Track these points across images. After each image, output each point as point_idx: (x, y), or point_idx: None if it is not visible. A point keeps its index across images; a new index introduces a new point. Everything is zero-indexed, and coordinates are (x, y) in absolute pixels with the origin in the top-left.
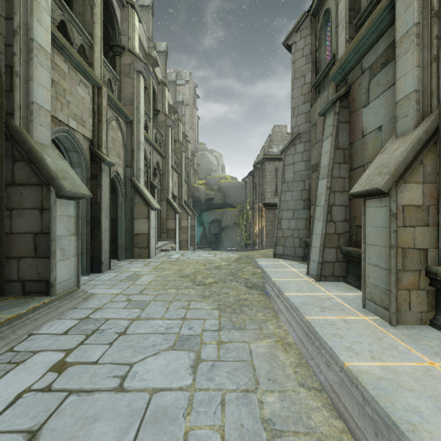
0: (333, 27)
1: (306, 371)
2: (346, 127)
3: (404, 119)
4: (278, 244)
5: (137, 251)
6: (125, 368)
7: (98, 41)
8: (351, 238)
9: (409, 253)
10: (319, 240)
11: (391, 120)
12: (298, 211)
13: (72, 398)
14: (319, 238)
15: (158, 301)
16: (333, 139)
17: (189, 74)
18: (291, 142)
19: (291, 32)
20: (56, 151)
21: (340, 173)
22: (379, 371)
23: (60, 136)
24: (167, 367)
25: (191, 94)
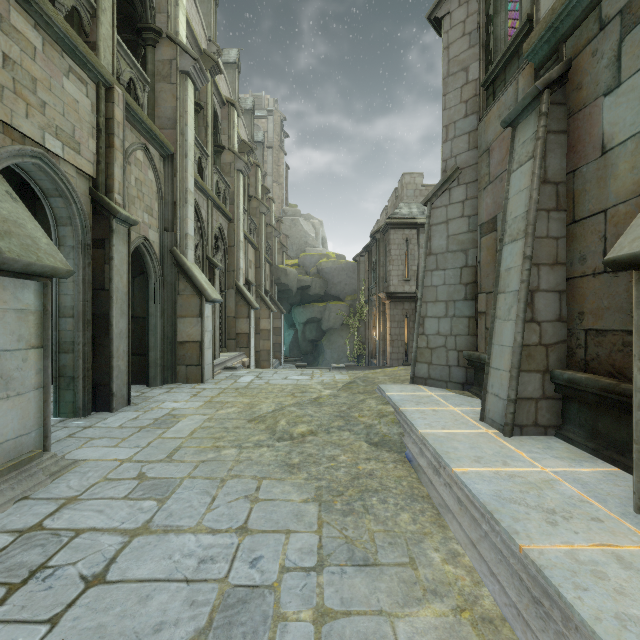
0: None
1: None
2: (562, 141)
3: None
4: (420, 361)
5: (182, 370)
6: None
7: (107, 7)
8: (571, 353)
9: None
10: (508, 357)
11: None
12: (454, 303)
13: None
14: (508, 352)
15: (198, 479)
16: (536, 164)
17: (274, 100)
18: (442, 185)
19: None
20: (3, 186)
21: (549, 229)
22: None
23: (29, 165)
24: None
25: (276, 131)
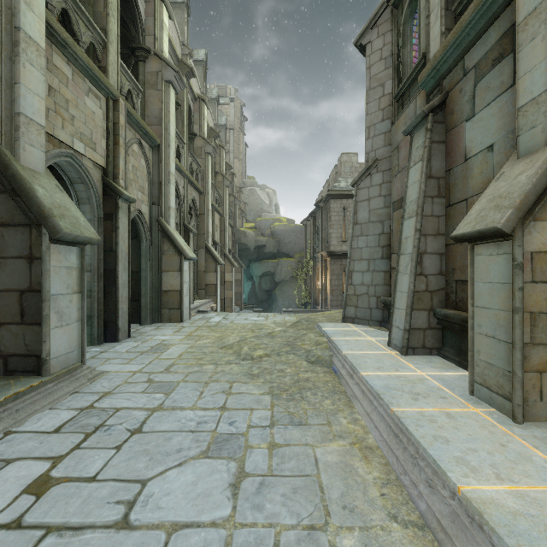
0: (422, 19)
1: (399, 494)
2: (442, 148)
3: (531, 132)
4: (349, 305)
5: (166, 313)
6: (134, 489)
7: (113, 40)
8: (448, 297)
9: (540, 320)
10: (405, 300)
11: (507, 135)
12: (374, 261)
13: (50, 541)
14: (405, 296)
15: (190, 382)
16: (424, 165)
17: (235, 90)
18: (365, 172)
19: (365, 27)
20: (53, 181)
21: (433, 210)
22: (512, 500)
23: (62, 161)
24: (195, 486)
25: (237, 116)
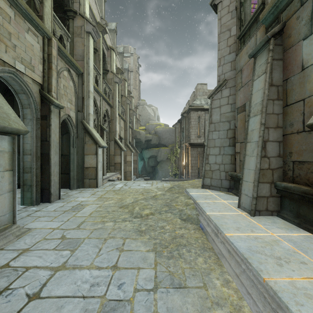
0: None
1: None
2: (280, 64)
3: None
4: (206, 177)
5: (87, 181)
6: None
7: None
8: (285, 173)
9: None
10: (252, 175)
11: None
12: (224, 148)
13: None
14: (252, 173)
15: (93, 239)
16: (267, 76)
17: (133, 48)
18: (217, 88)
19: None
20: None
21: (273, 109)
22: None
23: (7, 77)
24: None
25: (134, 64)
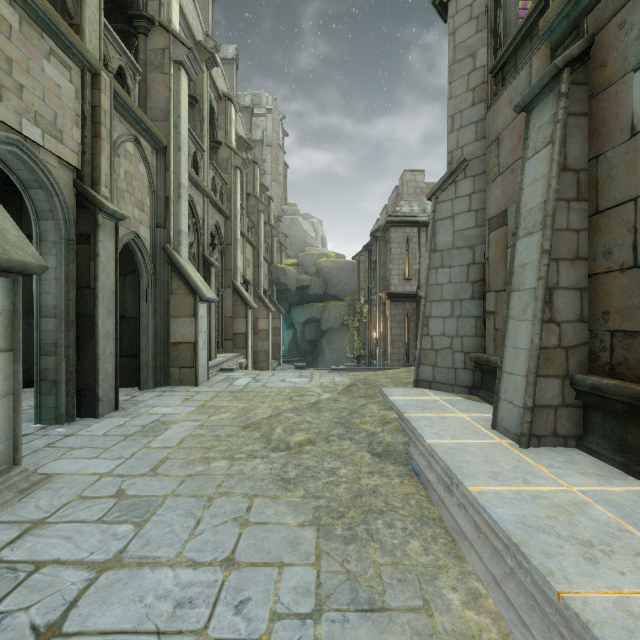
0: None
1: None
2: (583, 124)
3: None
4: (424, 363)
5: (175, 372)
6: None
7: None
8: (594, 356)
9: None
10: (523, 361)
11: None
12: (461, 302)
13: None
14: (523, 355)
15: (183, 497)
16: (555, 149)
17: (273, 99)
18: (447, 178)
19: None
20: None
21: (569, 220)
22: None
23: (5, 153)
24: None
25: (275, 130)
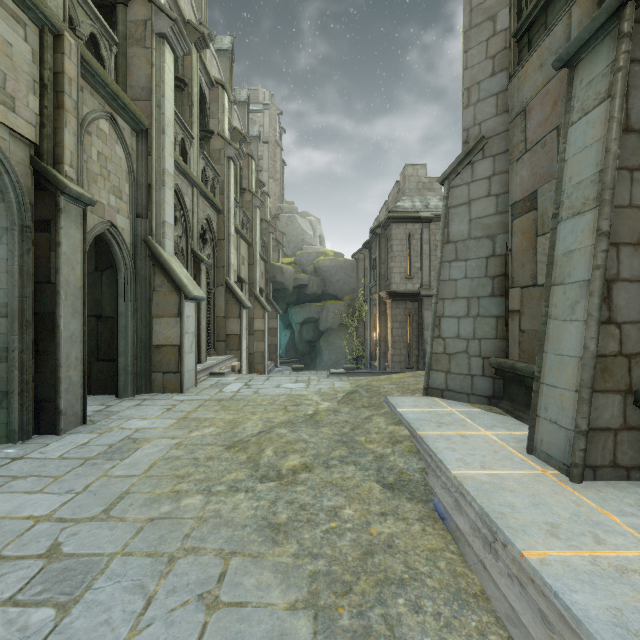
0: None
1: None
2: None
3: None
4: (435, 369)
5: (158, 378)
6: None
7: None
8: None
9: None
10: (573, 372)
11: None
12: (478, 300)
13: None
14: (572, 365)
15: (135, 557)
16: (616, 104)
17: (270, 94)
18: (463, 159)
19: None
20: None
21: (632, 195)
22: None
23: None
24: None
25: (272, 126)
